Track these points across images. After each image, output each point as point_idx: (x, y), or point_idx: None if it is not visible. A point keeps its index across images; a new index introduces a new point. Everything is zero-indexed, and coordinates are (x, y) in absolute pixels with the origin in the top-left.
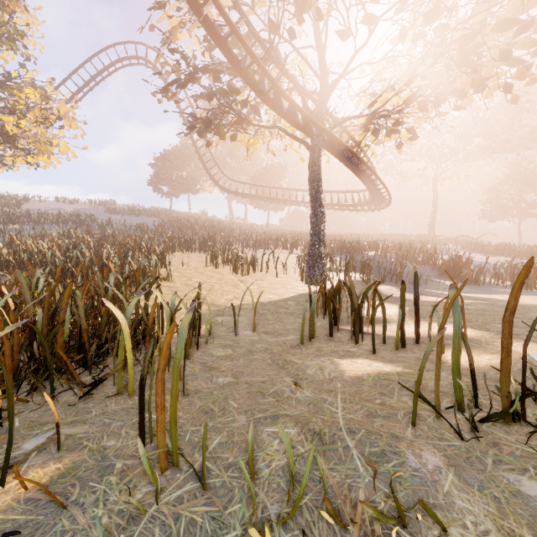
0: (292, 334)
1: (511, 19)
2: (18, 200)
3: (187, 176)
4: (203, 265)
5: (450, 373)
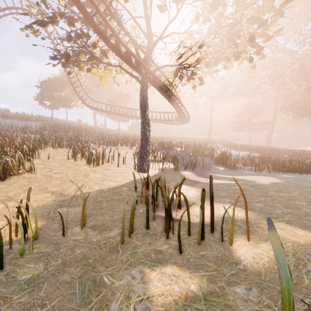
0: (116, 227)
1: (256, 17)
2: None
3: (64, 96)
4: (66, 158)
5: (248, 287)
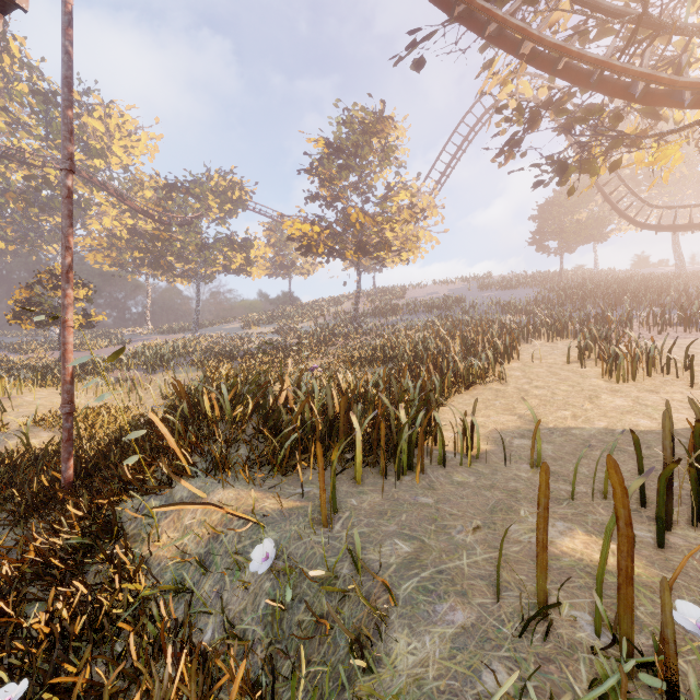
0: (586, 485)
1: None
2: (404, 289)
3: (586, 219)
4: (564, 361)
5: None
